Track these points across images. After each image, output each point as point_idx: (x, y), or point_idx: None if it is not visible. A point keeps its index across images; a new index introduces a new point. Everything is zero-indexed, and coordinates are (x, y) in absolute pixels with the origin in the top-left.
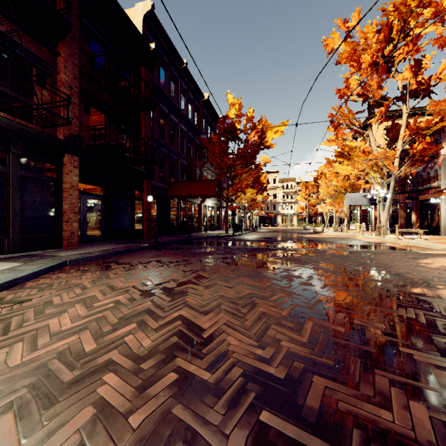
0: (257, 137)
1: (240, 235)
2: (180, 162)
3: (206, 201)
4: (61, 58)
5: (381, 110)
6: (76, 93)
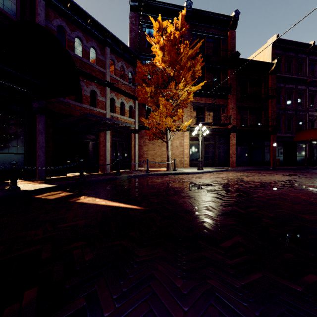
0: None
1: None
2: (308, 115)
3: None
4: (229, 100)
5: None
6: (234, 109)
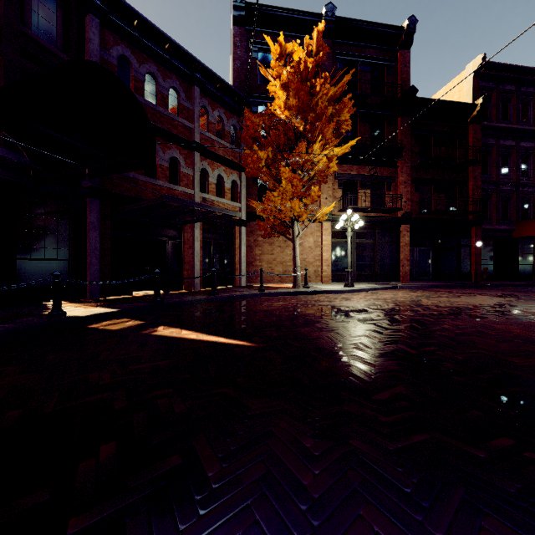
0: None
1: None
2: None
3: None
4: (399, 168)
5: None
6: (408, 184)
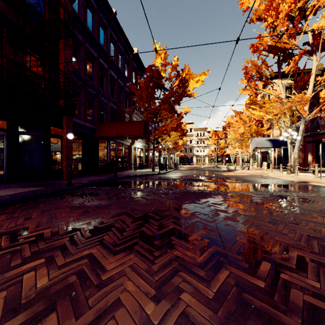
0: (181, 84)
1: (165, 173)
2: (109, 105)
3: (135, 143)
4: None
5: (295, 58)
6: None
